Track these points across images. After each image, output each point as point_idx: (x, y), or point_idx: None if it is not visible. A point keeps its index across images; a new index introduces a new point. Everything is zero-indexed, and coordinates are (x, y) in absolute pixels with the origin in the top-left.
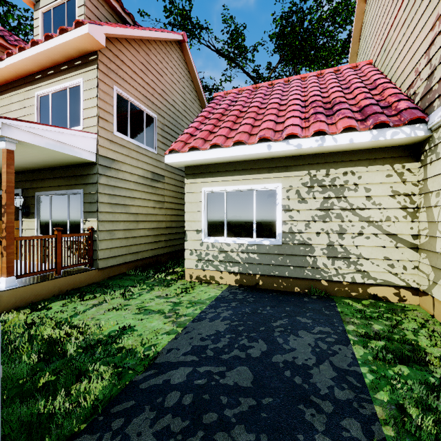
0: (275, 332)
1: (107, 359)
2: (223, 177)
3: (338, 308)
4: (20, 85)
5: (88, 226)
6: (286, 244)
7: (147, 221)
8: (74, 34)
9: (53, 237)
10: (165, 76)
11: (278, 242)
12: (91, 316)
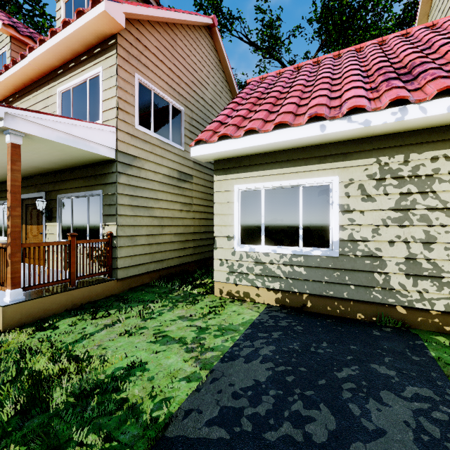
0: (343, 391)
1: (101, 421)
2: (260, 171)
3: (430, 351)
4: (44, 83)
5: (107, 231)
6: (345, 256)
7: (172, 225)
8: (90, 15)
9: (66, 243)
10: (193, 64)
11: (332, 252)
12: (98, 343)
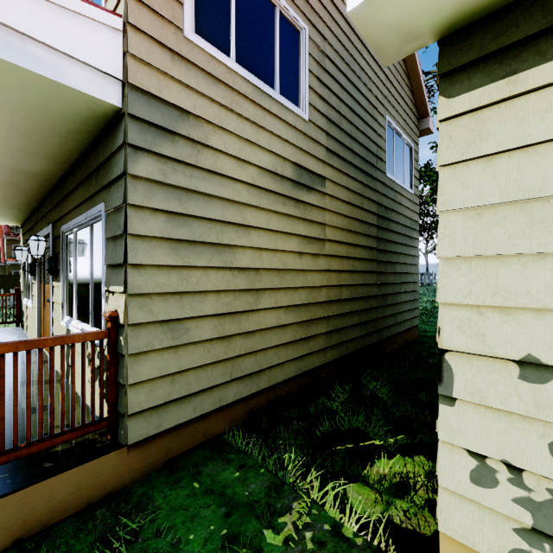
0: None
1: None
2: None
3: None
4: None
5: (111, 308)
6: None
7: (282, 288)
8: None
9: None
10: None
11: None
12: None
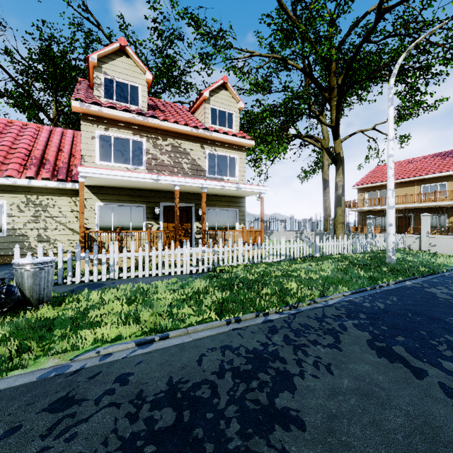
0: None
1: None
2: None
3: None
4: None
5: None
6: (10, 236)
7: None
8: None
9: None
10: None
11: (3, 235)
12: None
